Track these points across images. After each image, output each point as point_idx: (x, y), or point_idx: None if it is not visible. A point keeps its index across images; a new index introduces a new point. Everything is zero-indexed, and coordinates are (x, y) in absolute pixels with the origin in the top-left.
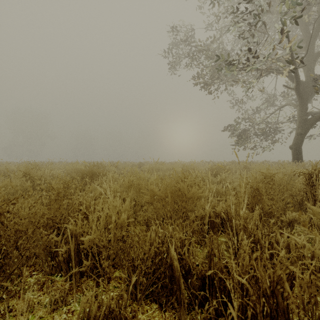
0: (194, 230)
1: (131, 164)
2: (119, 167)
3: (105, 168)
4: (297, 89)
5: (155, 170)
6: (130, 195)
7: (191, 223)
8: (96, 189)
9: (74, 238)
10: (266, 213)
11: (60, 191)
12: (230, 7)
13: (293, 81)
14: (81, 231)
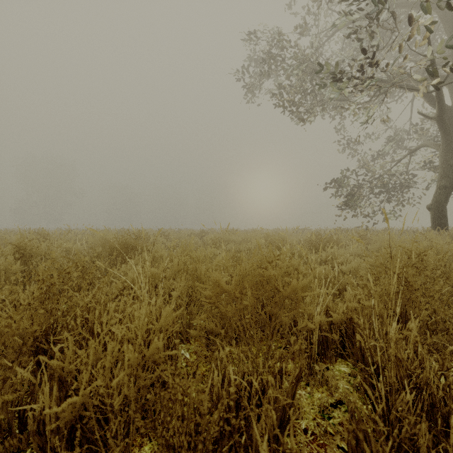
0: (301, 371)
1: (189, 232)
2: (171, 237)
3: (149, 239)
4: (440, 119)
5: (223, 242)
6: (180, 287)
7: (296, 357)
8: (119, 279)
9: (57, 386)
10: (424, 324)
11: (52, 283)
12: (334, 1)
13: (433, 106)
14: (73, 370)
